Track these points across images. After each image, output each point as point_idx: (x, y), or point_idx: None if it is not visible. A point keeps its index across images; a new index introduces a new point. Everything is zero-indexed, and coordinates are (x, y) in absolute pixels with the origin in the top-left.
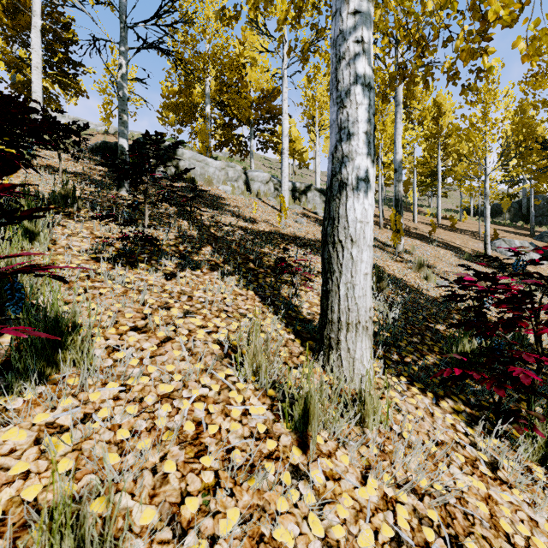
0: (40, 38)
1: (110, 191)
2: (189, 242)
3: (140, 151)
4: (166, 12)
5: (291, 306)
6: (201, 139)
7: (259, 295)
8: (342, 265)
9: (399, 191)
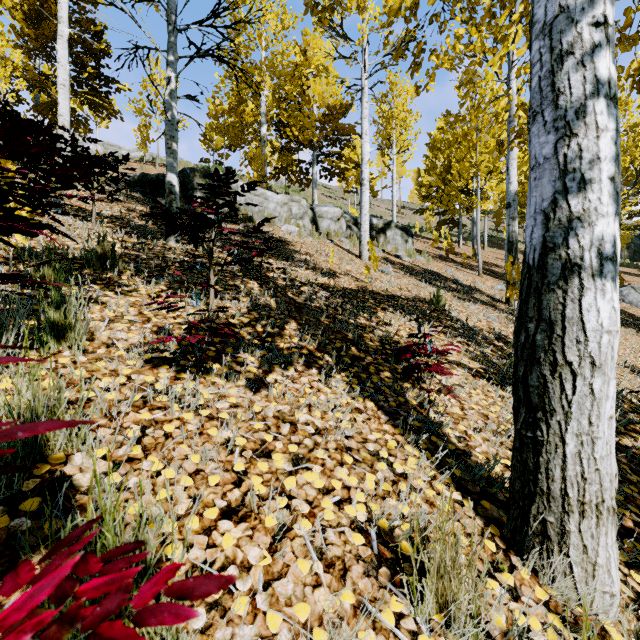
0: (68, 50)
1: (156, 242)
2: (267, 317)
3: (187, 184)
4: (226, 9)
5: (431, 427)
6: (256, 166)
7: (382, 409)
8: (572, 402)
9: (513, 231)
